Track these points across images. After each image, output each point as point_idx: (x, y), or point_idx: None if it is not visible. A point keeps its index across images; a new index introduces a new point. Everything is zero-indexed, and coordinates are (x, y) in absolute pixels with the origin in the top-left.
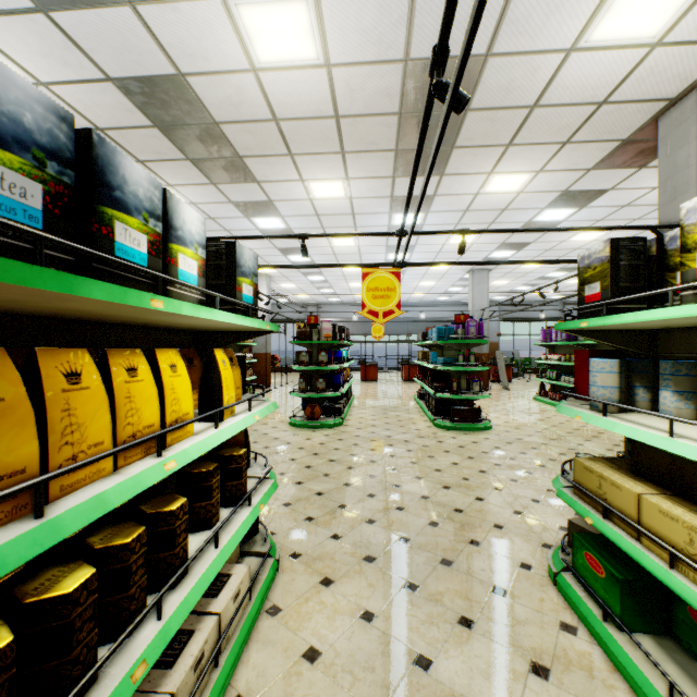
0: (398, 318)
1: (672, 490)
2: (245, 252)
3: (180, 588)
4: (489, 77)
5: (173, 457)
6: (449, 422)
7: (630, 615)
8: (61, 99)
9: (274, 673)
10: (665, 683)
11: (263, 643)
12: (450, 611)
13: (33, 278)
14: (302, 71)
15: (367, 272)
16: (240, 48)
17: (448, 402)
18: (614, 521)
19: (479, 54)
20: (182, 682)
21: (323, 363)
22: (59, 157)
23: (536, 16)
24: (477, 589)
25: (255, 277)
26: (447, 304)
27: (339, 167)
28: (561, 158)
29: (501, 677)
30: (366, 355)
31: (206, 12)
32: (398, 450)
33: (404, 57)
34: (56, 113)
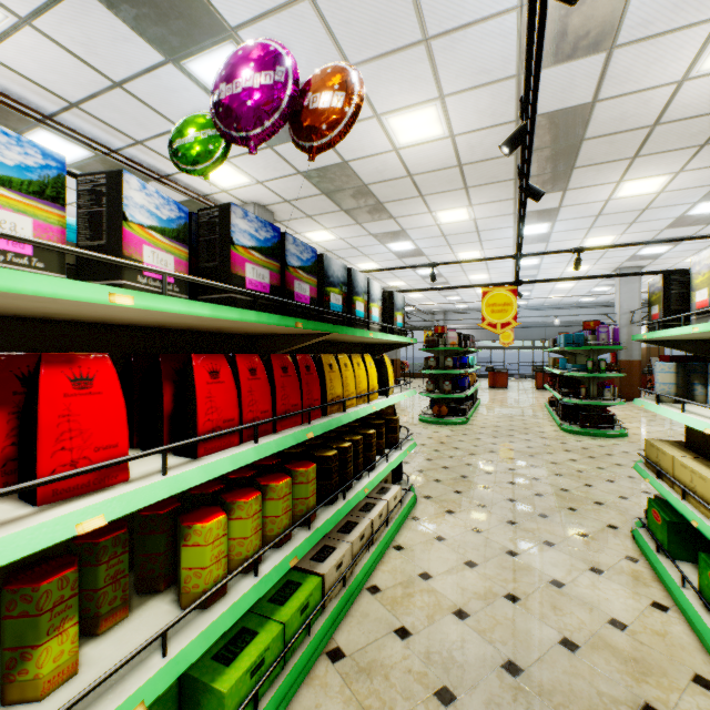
0: (532, 322)
1: (703, 455)
2: (398, 296)
3: (374, 472)
4: (599, 115)
5: (374, 405)
6: (576, 426)
7: (675, 548)
8: (268, 189)
9: (418, 541)
10: (685, 581)
11: (410, 529)
12: (538, 537)
13: (348, 331)
14: (431, 143)
15: (486, 291)
16: (386, 140)
17: (576, 408)
18: (663, 479)
19: (586, 103)
20: (375, 518)
21: (449, 367)
22: (344, 284)
23: (636, 69)
24: (563, 531)
25: (403, 310)
26: (592, 305)
27: (462, 198)
28: (703, 157)
29: (565, 568)
30: (496, 362)
31: (366, 126)
32: (517, 446)
33: (515, 118)
34: (344, 268)
